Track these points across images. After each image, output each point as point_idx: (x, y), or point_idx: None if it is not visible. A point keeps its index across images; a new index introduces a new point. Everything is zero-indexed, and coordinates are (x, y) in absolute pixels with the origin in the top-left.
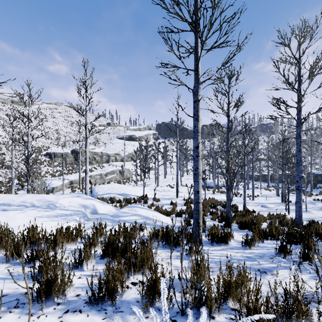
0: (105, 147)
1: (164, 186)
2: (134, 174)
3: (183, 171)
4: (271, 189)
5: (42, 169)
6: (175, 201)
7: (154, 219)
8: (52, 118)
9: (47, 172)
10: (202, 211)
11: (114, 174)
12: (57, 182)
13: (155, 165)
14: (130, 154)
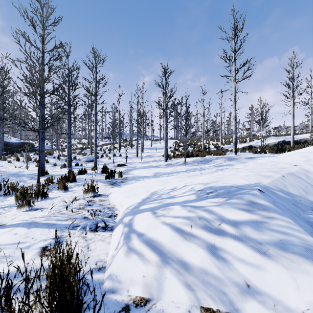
0: None
1: None
2: None
3: None
4: None
5: None
6: None
7: None
8: None
9: None
10: None
11: None
12: None
13: None
14: None
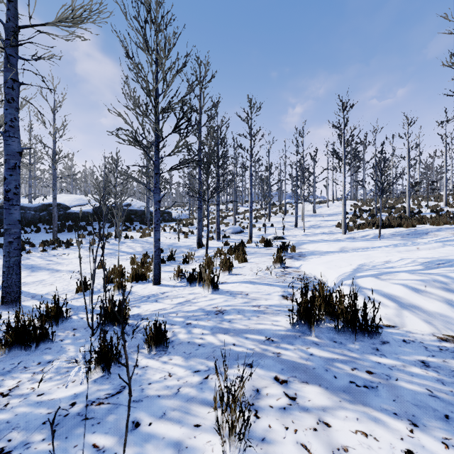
0: None
1: None
2: None
3: None
4: None
5: None
6: None
7: None
8: None
9: None
10: None
11: None
12: None
13: None
14: None
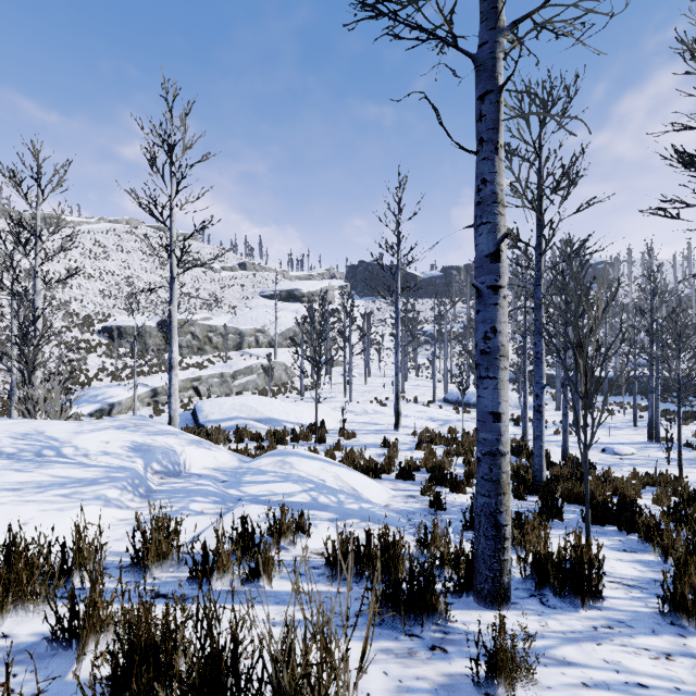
0: (235, 315)
1: (366, 402)
2: (296, 375)
3: (407, 369)
4: (614, 410)
5: (92, 362)
6: (392, 438)
7: (342, 492)
8: (119, 252)
9: (102, 369)
10: (463, 464)
11: (252, 374)
12: (121, 393)
13: (345, 355)
14: (288, 330)
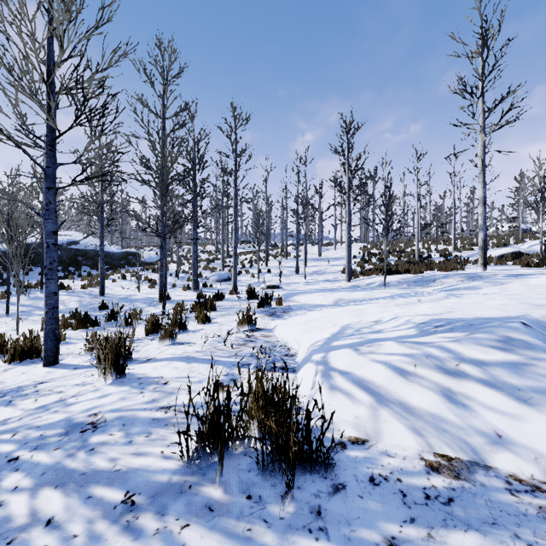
0: None
1: None
2: None
3: None
4: None
5: None
6: None
7: None
8: None
9: None
10: None
11: None
12: None
13: None
14: None
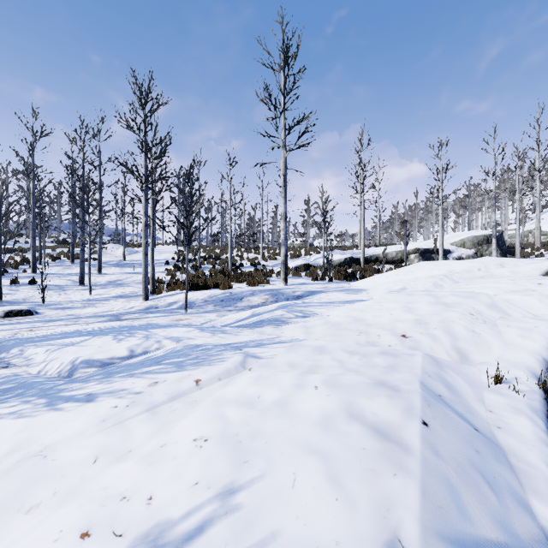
0: None
1: None
2: None
3: None
4: None
5: None
6: None
7: None
8: None
9: None
10: None
11: None
12: None
13: None
14: None
